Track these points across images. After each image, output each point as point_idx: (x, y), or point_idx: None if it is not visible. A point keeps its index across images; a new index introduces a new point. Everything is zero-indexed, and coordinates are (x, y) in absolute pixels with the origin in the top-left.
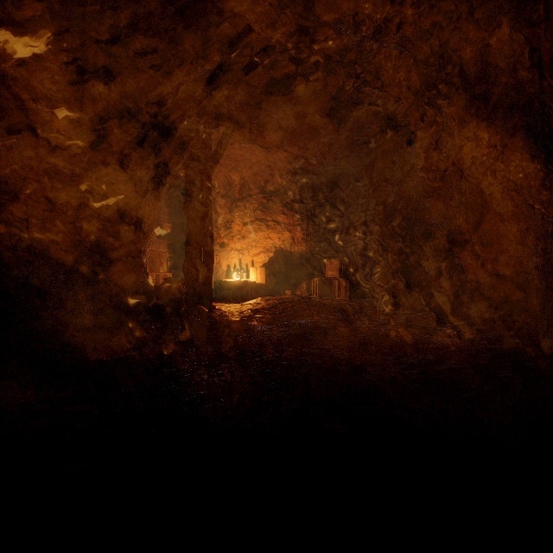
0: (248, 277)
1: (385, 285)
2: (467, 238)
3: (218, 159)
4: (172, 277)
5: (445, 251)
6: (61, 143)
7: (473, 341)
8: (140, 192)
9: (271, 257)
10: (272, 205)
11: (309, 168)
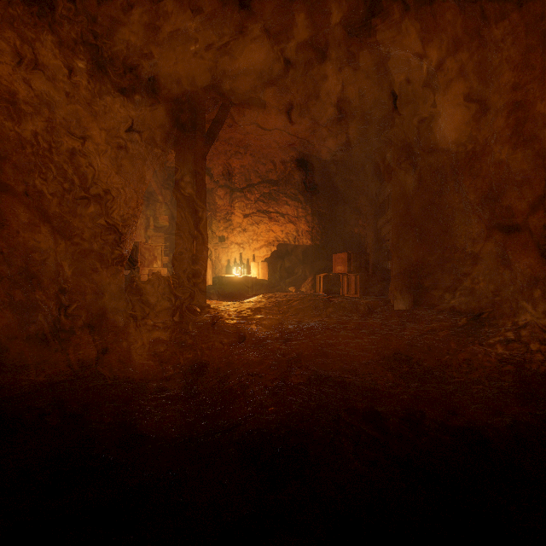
0: (249, 273)
1: (405, 281)
2: (521, 222)
3: (213, 137)
4: (169, 273)
5: (480, 240)
6: (2, 96)
7: None
8: (117, 169)
9: (274, 252)
10: (275, 195)
11: (315, 155)
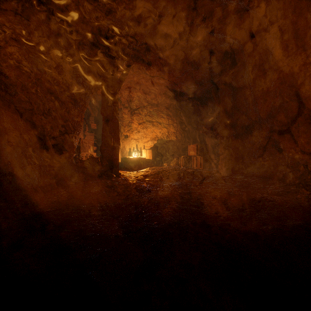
0: (141, 155)
1: (227, 160)
2: (287, 129)
3: (122, 81)
4: (96, 155)
5: (267, 138)
6: (13, 63)
7: (297, 199)
8: (71, 100)
9: (155, 143)
10: (156, 112)
11: (178, 90)
